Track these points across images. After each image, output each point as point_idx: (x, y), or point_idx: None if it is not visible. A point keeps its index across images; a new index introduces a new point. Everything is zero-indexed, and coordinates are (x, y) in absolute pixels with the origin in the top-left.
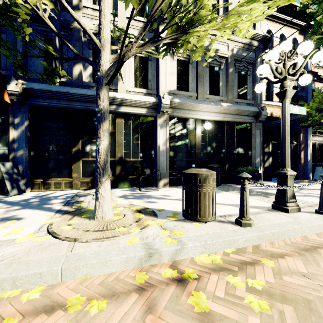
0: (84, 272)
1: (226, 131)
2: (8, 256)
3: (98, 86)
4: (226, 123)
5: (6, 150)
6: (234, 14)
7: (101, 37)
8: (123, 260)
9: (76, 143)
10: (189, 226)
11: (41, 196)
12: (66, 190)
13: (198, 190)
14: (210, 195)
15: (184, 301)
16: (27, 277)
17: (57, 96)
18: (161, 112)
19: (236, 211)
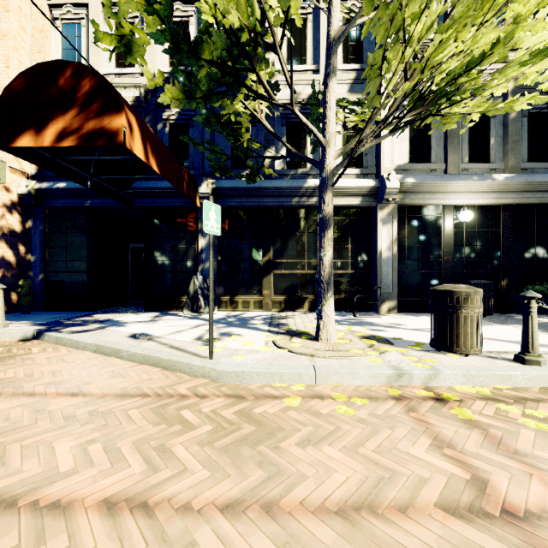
0: (335, 379)
1: (503, 223)
2: (262, 360)
3: (322, 188)
4: (504, 208)
5: (195, 262)
6: (513, 65)
7: (326, 133)
8: (371, 375)
9: (267, 251)
10: (442, 357)
11: (234, 316)
12: (255, 311)
13: (454, 312)
14: (473, 319)
15: (446, 411)
16: (290, 374)
17: (247, 193)
18: (385, 201)
19: (518, 349)
